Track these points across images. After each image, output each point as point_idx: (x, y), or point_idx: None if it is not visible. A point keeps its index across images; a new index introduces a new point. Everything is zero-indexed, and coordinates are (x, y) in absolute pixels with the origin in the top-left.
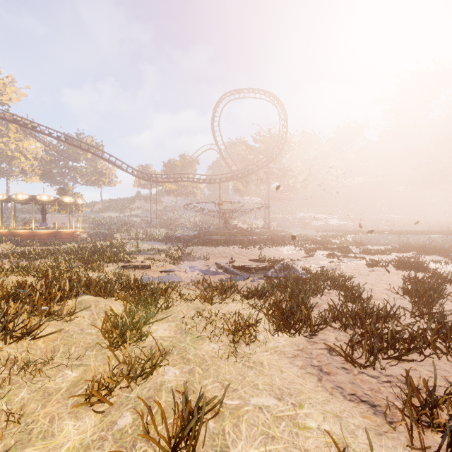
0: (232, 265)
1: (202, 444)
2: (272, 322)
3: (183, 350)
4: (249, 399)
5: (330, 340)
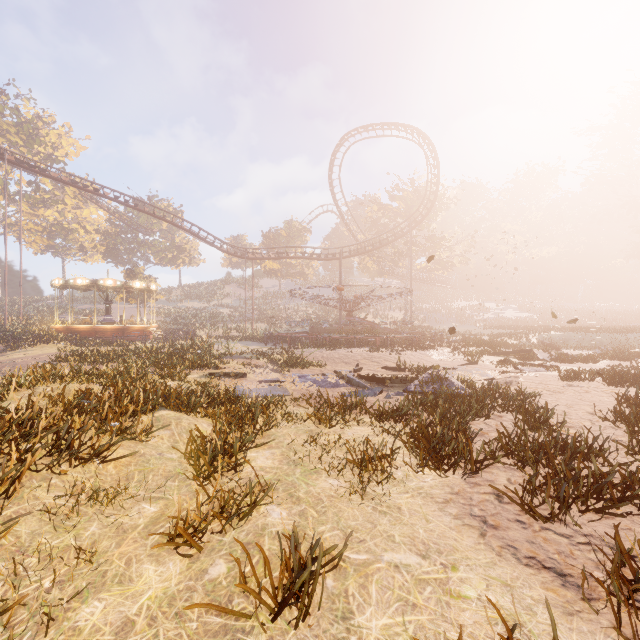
0: (357, 375)
1: (317, 606)
2: (415, 453)
3: (292, 486)
4: (381, 554)
5: (500, 481)
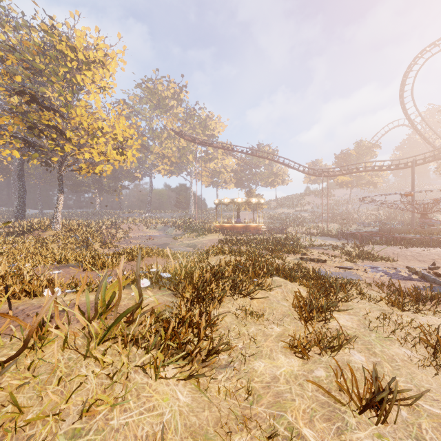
0: (433, 273)
1: (393, 422)
2: None
3: (368, 343)
4: None
5: None
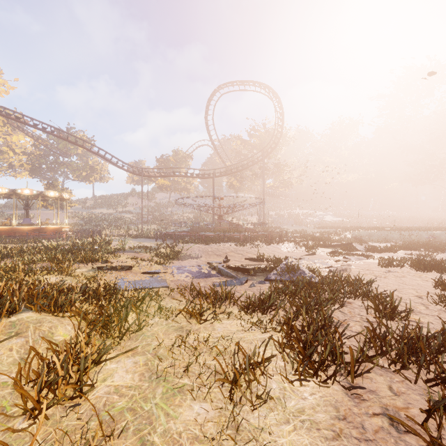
0: (226, 266)
1: None
2: (291, 362)
3: (147, 421)
4: None
5: (383, 392)
